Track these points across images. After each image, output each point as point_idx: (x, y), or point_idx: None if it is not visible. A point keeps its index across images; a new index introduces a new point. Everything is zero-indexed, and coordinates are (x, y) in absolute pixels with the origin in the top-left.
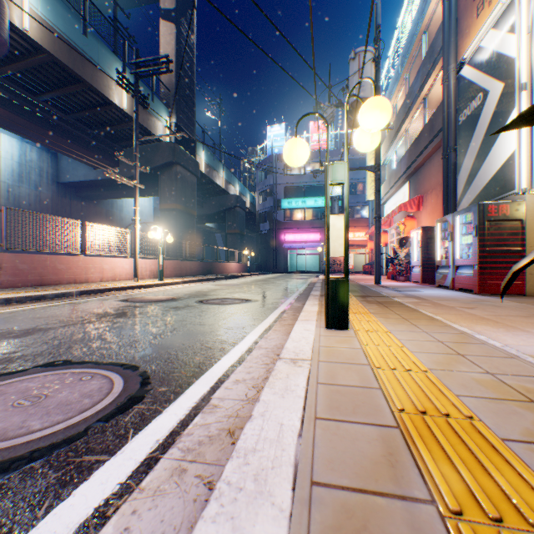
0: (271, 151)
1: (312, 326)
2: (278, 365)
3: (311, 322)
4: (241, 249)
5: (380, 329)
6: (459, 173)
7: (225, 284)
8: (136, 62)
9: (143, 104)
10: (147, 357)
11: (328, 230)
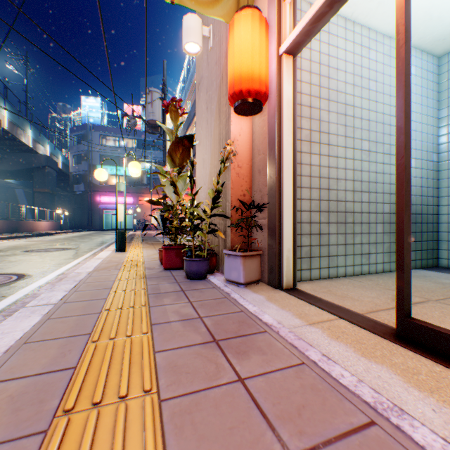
0: (87, 120)
1: (110, 252)
2: (92, 259)
3: (110, 251)
4: (53, 207)
5: (140, 251)
6: None
7: (41, 240)
8: None
9: None
10: (18, 270)
11: (117, 210)
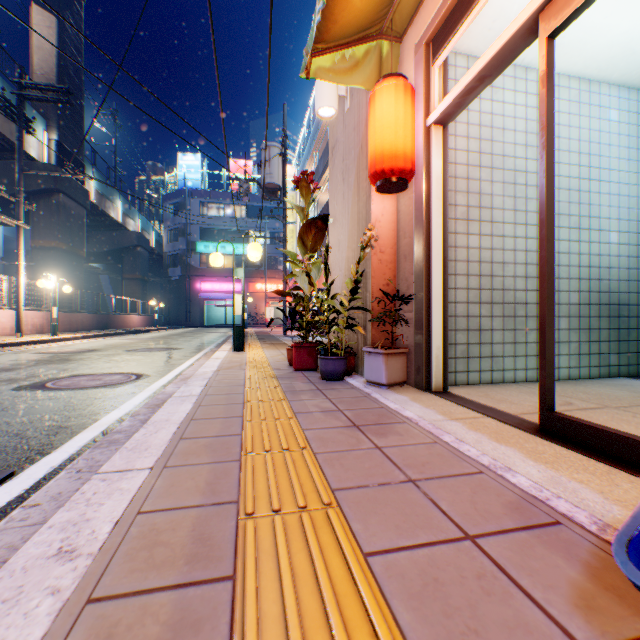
0: (184, 183)
1: (226, 352)
2: (211, 359)
3: (226, 351)
4: (144, 298)
5: (260, 351)
6: None
7: (137, 338)
8: (21, 81)
9: (27, 129)
10: (132, 370)
11: (234, 302)
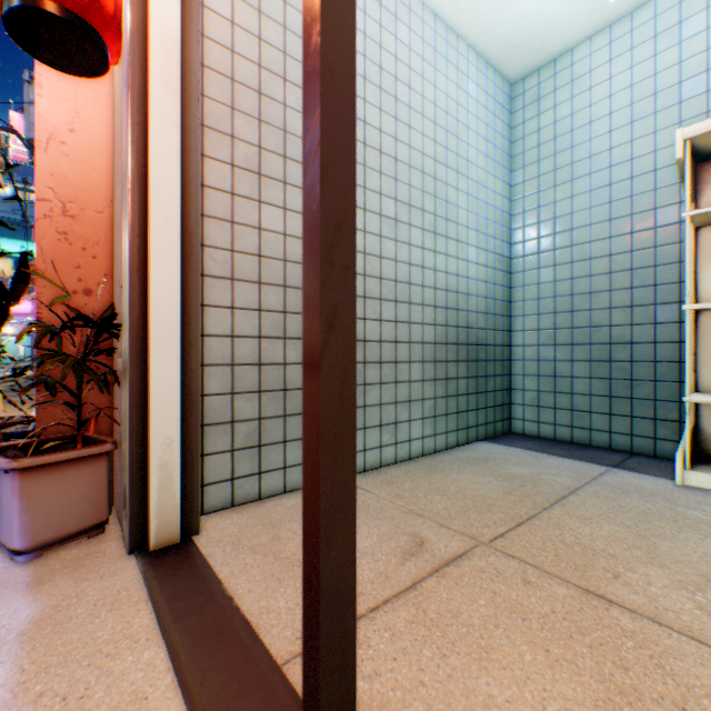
0: None
1: None
2: None
3: None
4: None
5: None
6: None
7: None
8: None
9: None
10: None
11: None
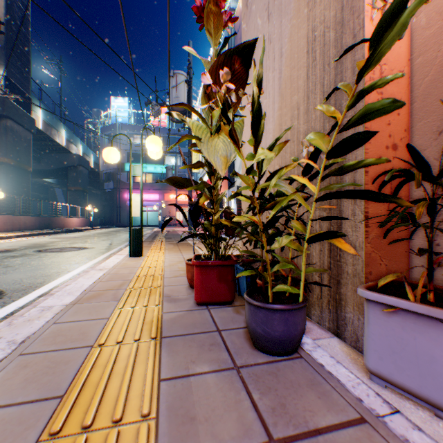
0: (116, 119)
1: (123, 257)
2: (91, 271)
3: (124, 255)
4: (85, 204)
5: (161, 255)
6: (235, 165)
7: (66, 237)
8: None
9: None
10: None
11: (131, 202)
